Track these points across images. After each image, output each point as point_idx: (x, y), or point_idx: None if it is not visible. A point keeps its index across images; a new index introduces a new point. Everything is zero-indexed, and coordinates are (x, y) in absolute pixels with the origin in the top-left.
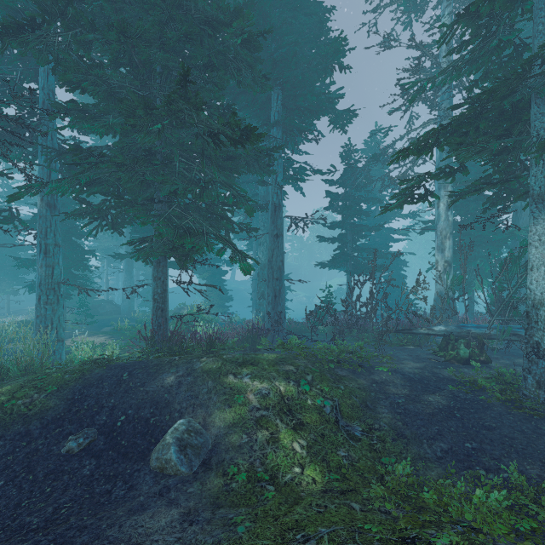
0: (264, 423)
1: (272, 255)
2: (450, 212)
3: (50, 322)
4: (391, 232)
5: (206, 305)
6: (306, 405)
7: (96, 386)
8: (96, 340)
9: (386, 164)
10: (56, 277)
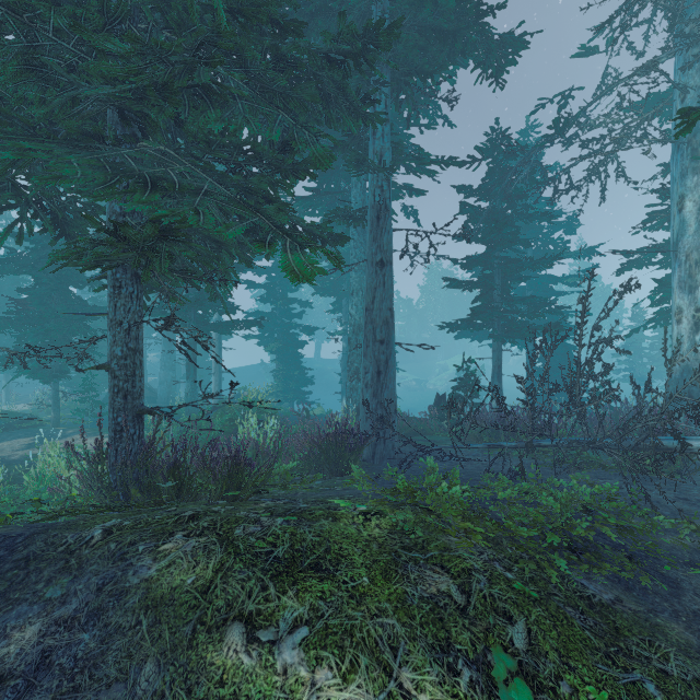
0: None
1: (373, 299)
2: None
3: None
4: (553, 280)
5: (275, 390)
6: None
7: None
8: None
9: (572, 143)
10: None
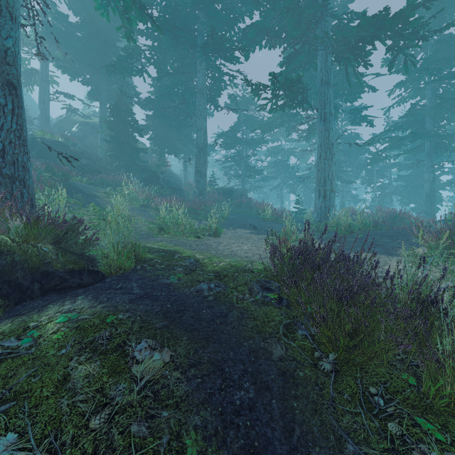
0: None
1: None
2: None
3: None
4: None
5: None
6: None
7: None
8: None
9: None
10: None
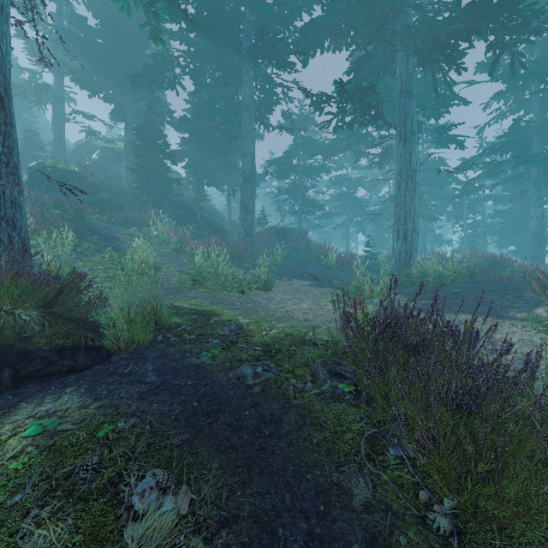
0: None
1: None
2: None
3: None
4: None
5: None
6: None
7: None
8: None
9: None
10: None
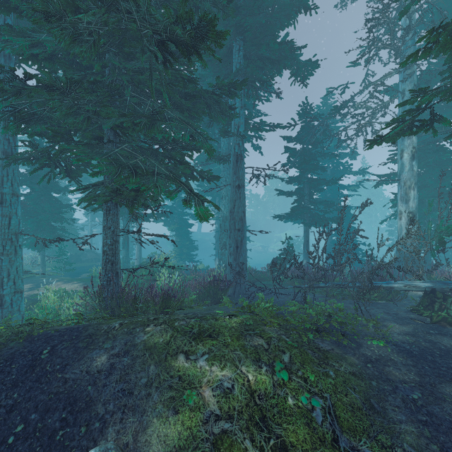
0: (226, 448)
1: (234, 206)
2: (415, 162)
3: (6, 273)
4: (342, 187)
5: (174, 254)
6: (287, 408)
7: (1, 369)
8: (70, 287)
9: (345, 117)
10: (14, 227)
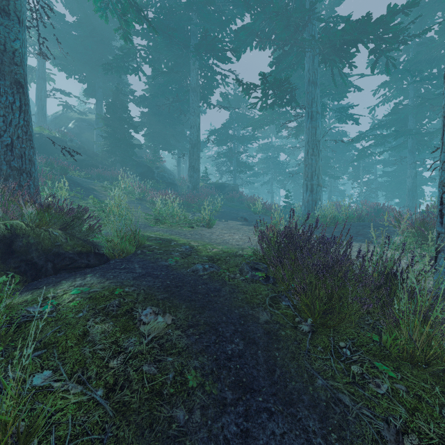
0: None
1: None
2: None
3: None
4: None
5: None
6: None
7: None
8: None
9: None
10: None
